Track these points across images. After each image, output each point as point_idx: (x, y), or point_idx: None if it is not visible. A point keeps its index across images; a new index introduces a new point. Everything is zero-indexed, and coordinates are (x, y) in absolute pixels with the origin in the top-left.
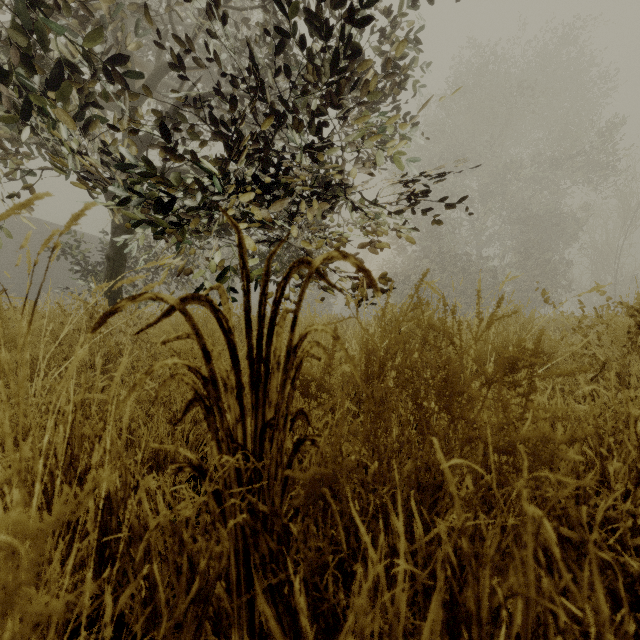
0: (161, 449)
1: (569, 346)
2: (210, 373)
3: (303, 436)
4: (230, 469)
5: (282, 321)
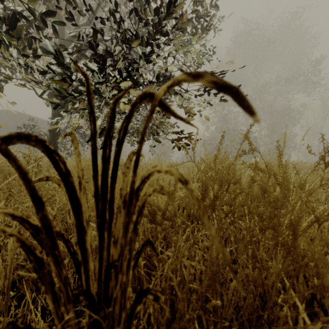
0: (27, 275)
1: (325, 181)
2: (44, 220)
3: (145, 290)
4: (71, 317)
5: (129, 164)
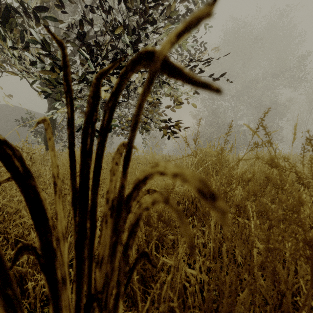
0: None
1: None
2: None
3: None
4: None
5: (118, 160)
